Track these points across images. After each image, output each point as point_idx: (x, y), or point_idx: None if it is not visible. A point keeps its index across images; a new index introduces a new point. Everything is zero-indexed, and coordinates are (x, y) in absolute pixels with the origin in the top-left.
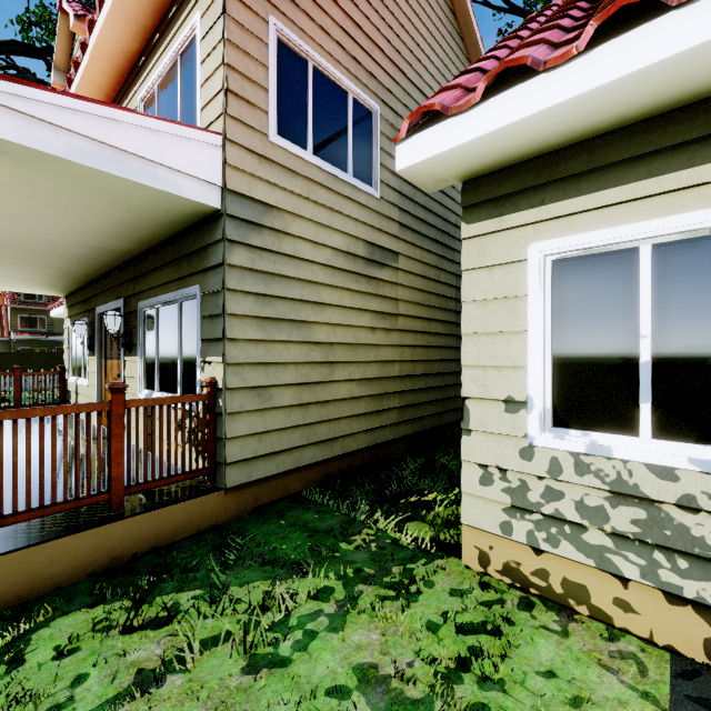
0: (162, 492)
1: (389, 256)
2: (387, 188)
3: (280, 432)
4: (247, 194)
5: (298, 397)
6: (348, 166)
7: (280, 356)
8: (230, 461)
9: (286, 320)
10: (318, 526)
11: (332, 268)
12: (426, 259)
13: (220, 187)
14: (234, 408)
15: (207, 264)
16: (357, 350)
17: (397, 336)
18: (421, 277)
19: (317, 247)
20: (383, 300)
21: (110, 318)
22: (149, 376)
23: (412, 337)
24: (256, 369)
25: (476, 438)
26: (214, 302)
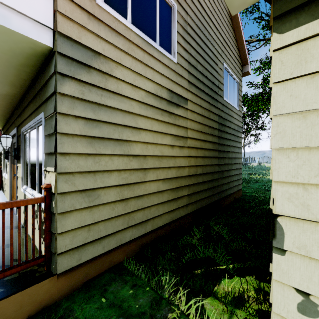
0: (1, 281)
1: (182, 100)
2: (180, 57)
3: (106, 222)
4: (77, 40)
5: (120, 194)
6: (156, 38)
7: (106, 165)
8: (61, 251)
9: (110, 139)
10: (131, 306)
11: (145, 104)
12: (203, 104)
13: (53, 30)
14: (65, 208)
15: (46, 95)
16: (162, 160)
17: (186, 150)
18: (200, 115)
19: (134, 88)
20: (178, 128)
21: (3, 139)
22: (26, 176)
23: (195, 151)
24: (85, 176)
25: (292, 259)
26: (50, 124)
